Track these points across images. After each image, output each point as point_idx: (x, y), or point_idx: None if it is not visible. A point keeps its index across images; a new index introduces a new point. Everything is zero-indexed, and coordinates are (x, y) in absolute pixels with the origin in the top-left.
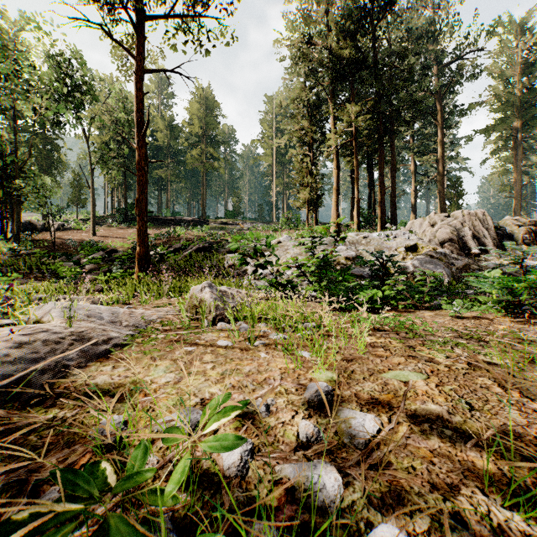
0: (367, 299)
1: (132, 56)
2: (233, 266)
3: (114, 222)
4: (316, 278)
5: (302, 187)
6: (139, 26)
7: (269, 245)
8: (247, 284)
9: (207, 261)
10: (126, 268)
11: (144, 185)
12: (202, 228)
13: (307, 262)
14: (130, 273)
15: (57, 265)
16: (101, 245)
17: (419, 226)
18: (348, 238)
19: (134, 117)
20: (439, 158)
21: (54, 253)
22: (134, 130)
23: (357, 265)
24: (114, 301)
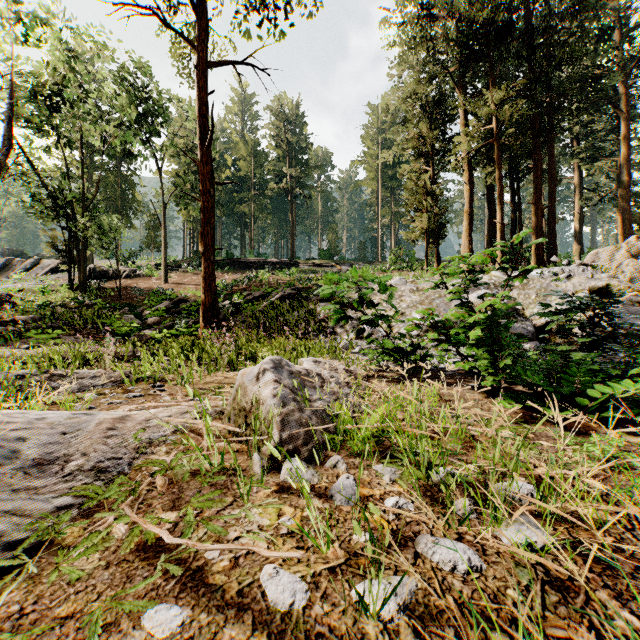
0: (602, 398)
1: (197, 46)
2: (327, 320)
3: (189, 267)
4: (484, 349)
5: (418, 213)
6: (205, 6)
7: (383, 288)
8: (347, 346)
9: (293, 313)
10: (192, 323)
11: (211, 214)
12: (290, 271)
13: (457, 317)
14: (195, 329)
15: (113, 319)
16: (171, 294)
17: (608, 258)
18: (492, 279)
19: (199, 126)
20: (621, 162)
21: (116, 304)
22: (199, 142)
23: (510, 318)
24: (143, 378)
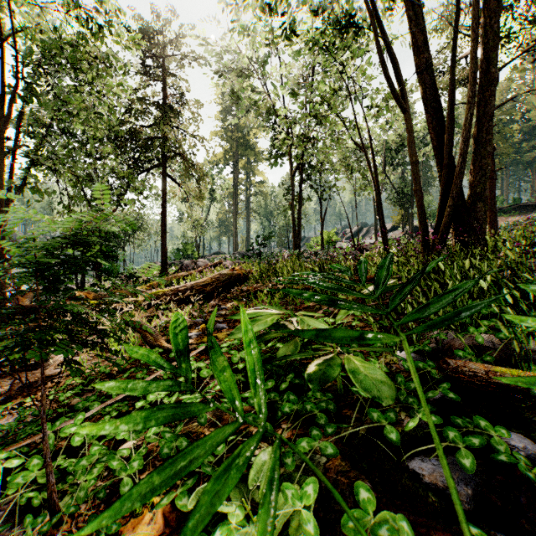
0: None
1: None
2: None
3: None
4: None
5: None
6: None
7: None
8: None
9: None
10: None
11: (493, 188)
12: None
13: None
14: None
15: None
16: None
17: None
18: None
19: None
20: None
21: None
22: None
23: None
24: None
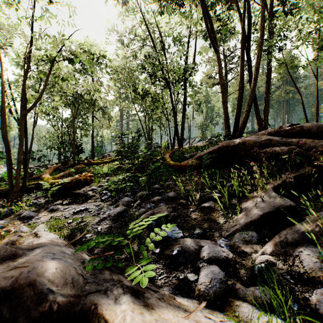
0: None
1: None
2: None
3: None
4: None
5: None
6: (226, 86)
7: None
8: None
9: None
10: None
11: None
12: None
13: None
14: None
15: None
16: None
17: None
18: None
19: None
20: None
21: None
22: None
23: None
24: None
